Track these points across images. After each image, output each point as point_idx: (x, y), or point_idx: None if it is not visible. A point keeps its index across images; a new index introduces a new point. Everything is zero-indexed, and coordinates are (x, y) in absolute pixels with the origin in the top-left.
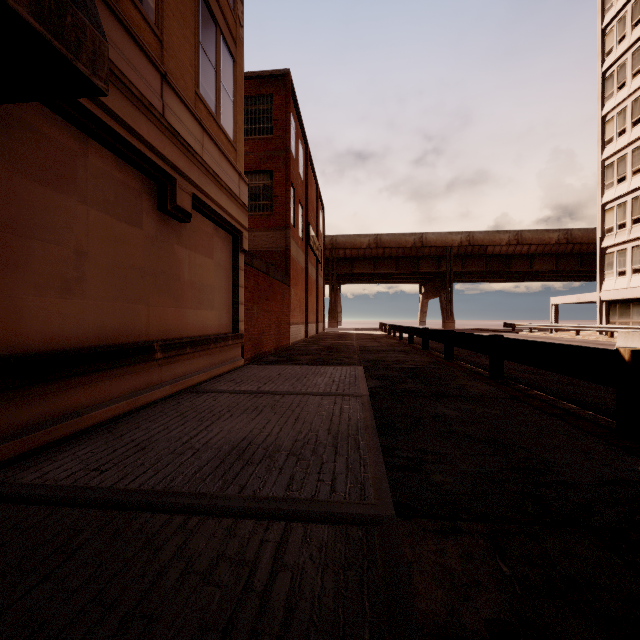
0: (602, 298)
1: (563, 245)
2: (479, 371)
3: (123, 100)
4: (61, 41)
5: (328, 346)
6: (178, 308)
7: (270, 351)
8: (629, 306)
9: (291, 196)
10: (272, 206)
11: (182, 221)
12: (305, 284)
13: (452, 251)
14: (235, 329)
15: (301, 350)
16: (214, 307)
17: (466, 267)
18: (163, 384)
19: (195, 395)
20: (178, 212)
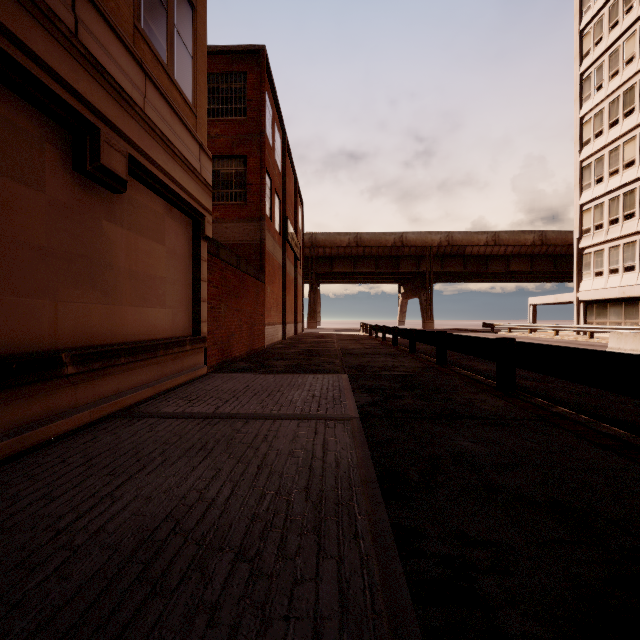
0: (580, 298)
1: (538, 246)
2: (481, 379)
3: None
4: None
5: (307, 349)
6: (109, 305)
7: (241, 355)
8: (606, 306)
9: (267, 186)
10: (246, 195)
11: (114, 190)
12: (283, 282)
13: (432, 251)
14: (195, 331)
15: (277, 354)
16: (166, 304)
17: (445, 267)
18: (79, 409)
19: (126, 423)
20: (105, 175)
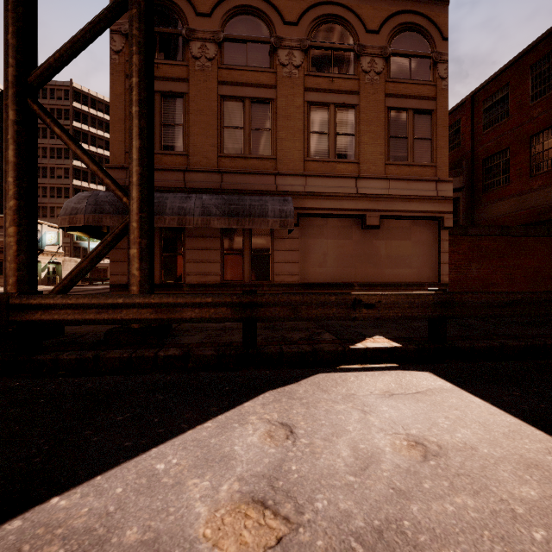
0: None
1: None
2: None
3: (335, 201)
4: (284, 227)
5: None
6: (376, 269)
7: None
8: None
9: None
10: None
11: (377, 229)
12: None
13: None
14: (439, 280)
15: None
16: (412, 267)
17: None
18: None
19: None
20: (369, 227)
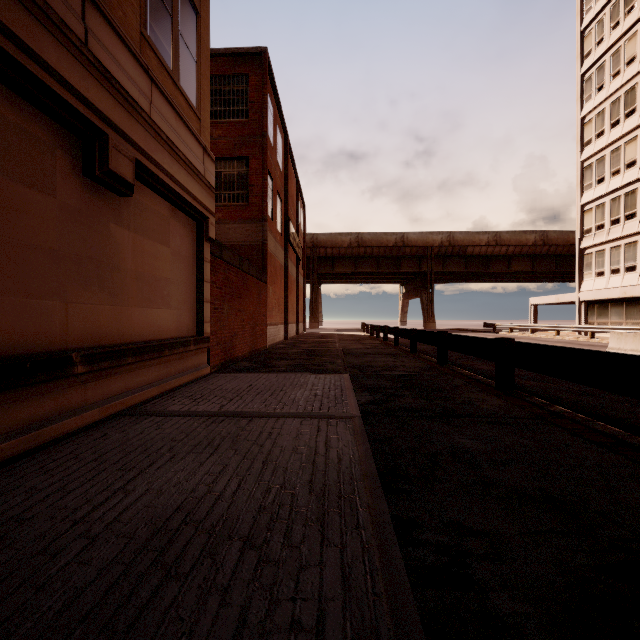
0: (581, 298)
1: (539, 246)
2: (481, 379)
3: None
4: None
5: (309, 349)
6: (116, 306)
7: (244, 355)
8: (607, 306)
9: (269, 187)
10: (248, 196)
11: (121, 194)
12: (284, 282)
13: (433, 251)
14: (199, 331)
15: (279, 354)
16: (171, 305)
17: (446, 267)
18: (88, 407)
19: (133, 420)
20: (113, 180)
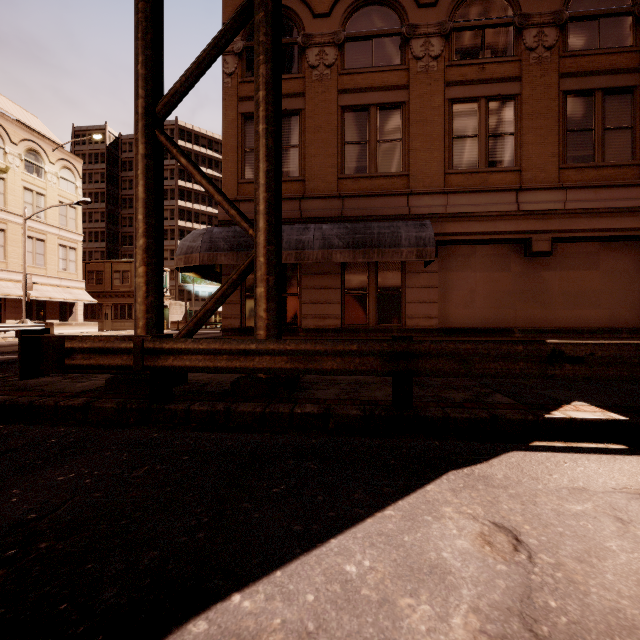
0: None
1: None
2: None
3: (487, 223)
4: (422, 258)
5: None
6: (545, 309)
7: None
8: None
9: None
10: None
11: (546, 256)
12: None
13: None
14: None
15: None
16: (600, 307)
17: None
18: None
19: None
20: (536, 254)
